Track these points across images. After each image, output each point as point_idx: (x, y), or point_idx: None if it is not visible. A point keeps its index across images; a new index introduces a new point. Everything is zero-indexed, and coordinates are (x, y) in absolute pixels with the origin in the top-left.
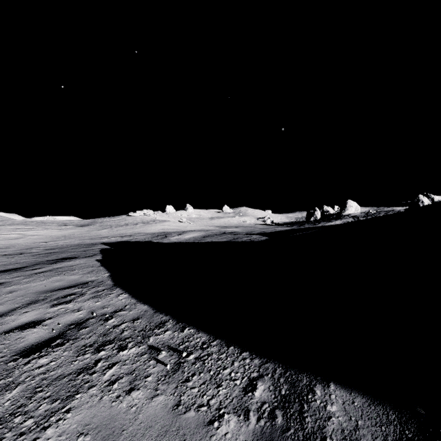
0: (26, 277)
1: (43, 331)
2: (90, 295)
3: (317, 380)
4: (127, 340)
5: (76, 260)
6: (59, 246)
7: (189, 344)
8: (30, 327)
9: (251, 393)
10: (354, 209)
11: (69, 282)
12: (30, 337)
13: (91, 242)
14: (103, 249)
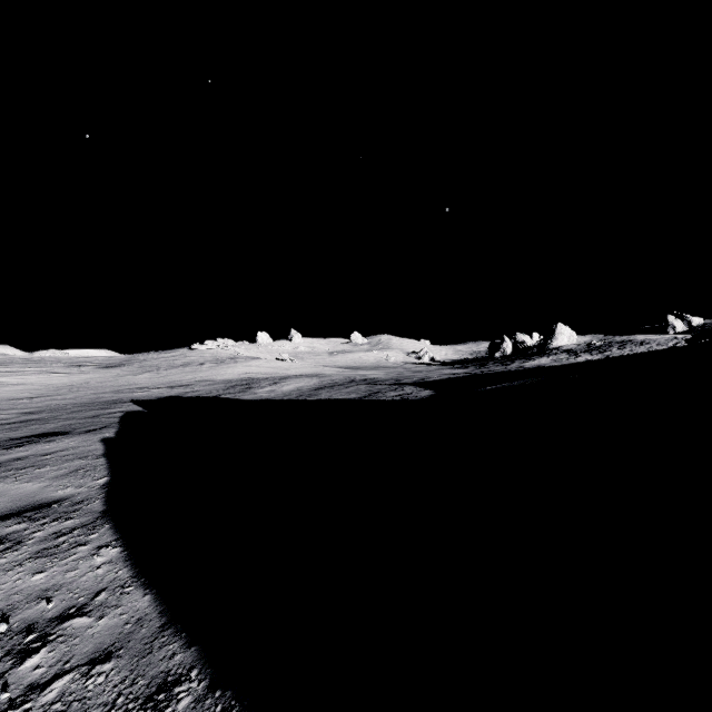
0: None
1: None
2: (34, 548)
3: None
4: None
5: (62, 440)
6: (51, 406)
7: None
8: None
9: None
10: (567, 338)
11: (12, 503)
12: None
13: (113, 398)
14: (129, 412)
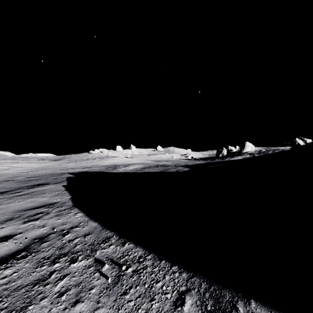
0: (8, 199)
1: (12, 245)
2: (54, 214)
3: (238, 296)
4: (78, 253)
5: (47, 186)
6: (37, 175)
7: (128, 258)
8: (3, 241)
9: (181, 307)
10: (250, 148)
11: (40, 203)
12: (1, 249)
13: (60, 172)
14: (69, 177)
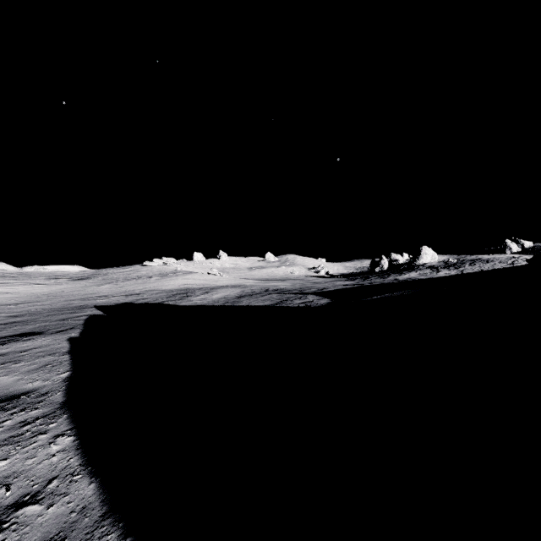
0: None
1: None
2: (2, 436)
3: None
4: None
5: (37, 339)
6: (32, 311)
7: None
8: None
9: None
10: (430, 257)
11: None
12: None
13: (80, 304)
14: (92, 316)
